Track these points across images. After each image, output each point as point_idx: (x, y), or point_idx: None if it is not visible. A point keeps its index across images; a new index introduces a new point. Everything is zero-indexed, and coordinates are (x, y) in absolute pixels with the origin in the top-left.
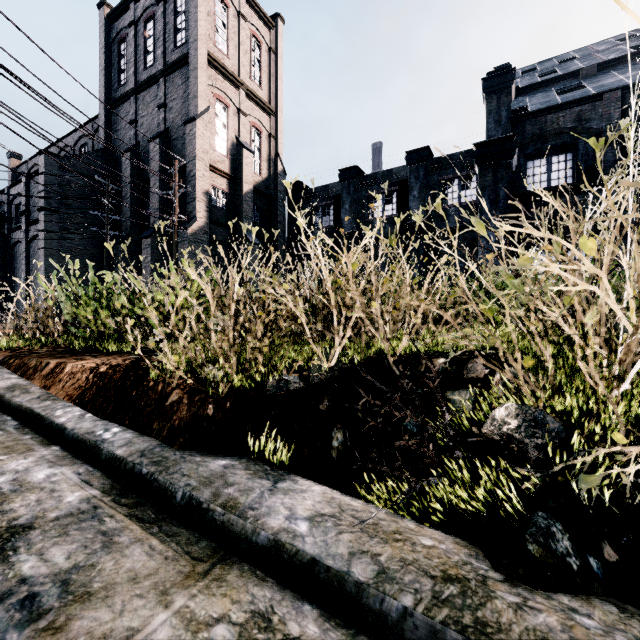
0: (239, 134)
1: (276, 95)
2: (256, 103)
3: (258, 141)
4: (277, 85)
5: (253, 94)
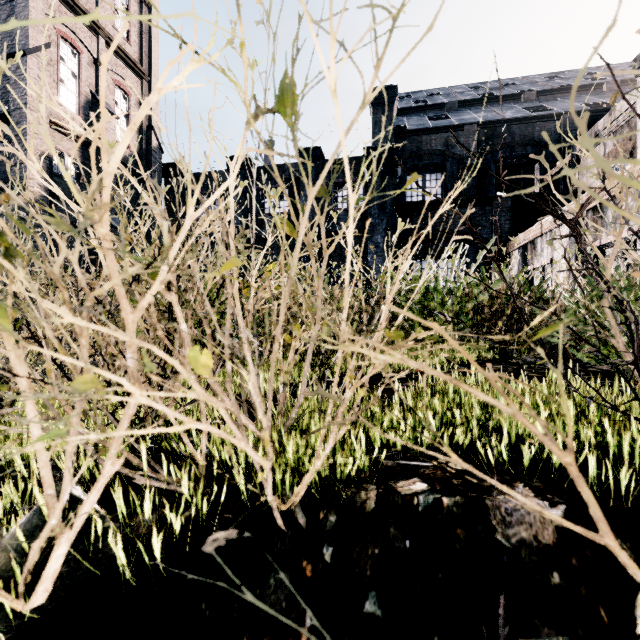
0: (97, 91)
1: (150, 56)
2: (122, 59)
3: (125, 106)
4: (151, 45)
5: (117, 46)
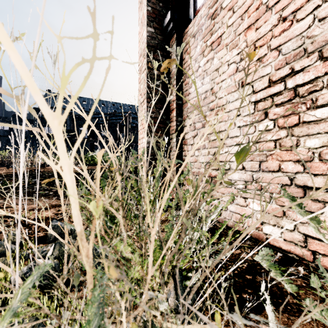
0: None
1: None
2: None
3: None
4: None
5: None
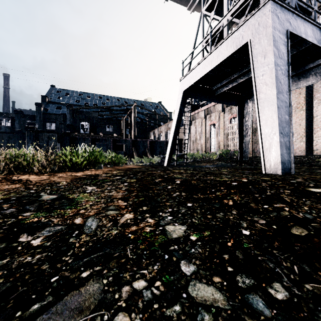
0: None
1: None
2: None
3: None
4: None
5: None
